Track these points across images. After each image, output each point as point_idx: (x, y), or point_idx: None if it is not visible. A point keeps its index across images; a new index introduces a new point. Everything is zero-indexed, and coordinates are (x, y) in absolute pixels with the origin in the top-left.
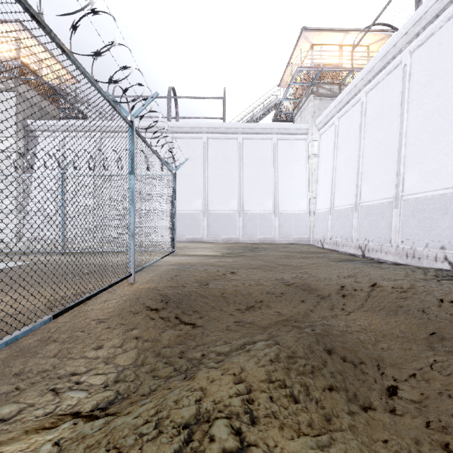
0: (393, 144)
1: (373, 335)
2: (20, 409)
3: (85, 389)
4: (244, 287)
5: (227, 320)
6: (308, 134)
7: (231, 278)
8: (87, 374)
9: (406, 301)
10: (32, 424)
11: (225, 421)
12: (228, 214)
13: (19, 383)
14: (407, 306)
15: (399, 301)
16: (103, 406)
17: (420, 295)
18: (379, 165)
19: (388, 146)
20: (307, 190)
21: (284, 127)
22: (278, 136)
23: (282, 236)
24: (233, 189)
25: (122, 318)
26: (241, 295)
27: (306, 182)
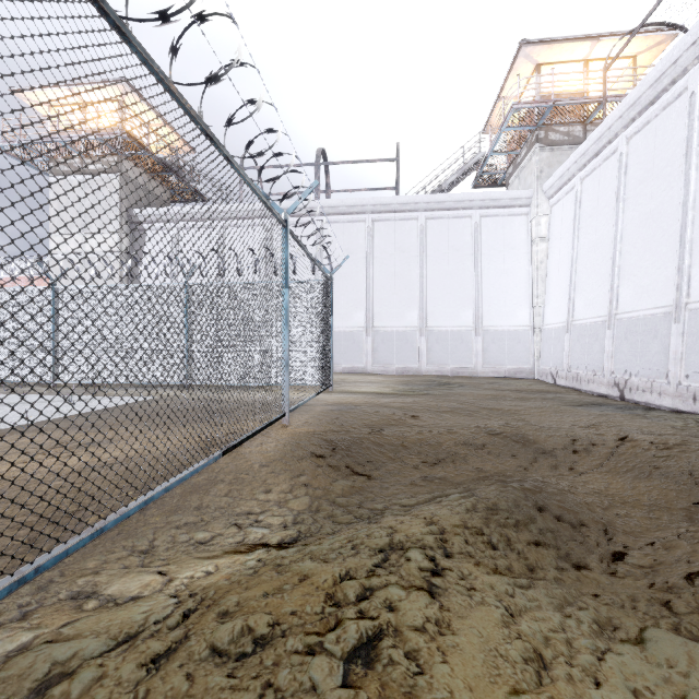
0: (673, 221)
1: (608, 499)
2: (212, 536)
3: (266, 526)
4: (431, 434)
5: (410, 473)
6: (530, 205)
7: (413, 423)
8: (263, 514)
9: (667, 460)
10: (228, 547)
11: (419, 549)
12: (404, 332)
13: (202, 516)
14: (667, 466)
15: (657, 460)
16: (288, 542)
17: (690, 453)
18: (648, 255)
19: (665, 224)
20: (529, 294)
21: (492, 197)
22: (482, 212)
23: (489, 366)
24: (412, 294)
25: (286, 463)
26: (427, 445)
27: (528, 281)
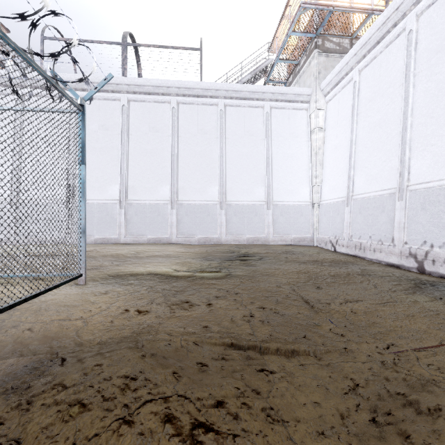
0: None
1: None
2: None
3: None
4: None
5: None
6: (310, 102)
7: None
8: None
9: None
10: None
11: None
12: (206, 205)
13: None
14: None
15: None
16: None
17: None
18: None
19: None
20: (309, 175)
21: (280, 92)
22: (272, 104)
23: (278, 235)
24: (213, 172)
25: None
26: None
27: (308, 164)
